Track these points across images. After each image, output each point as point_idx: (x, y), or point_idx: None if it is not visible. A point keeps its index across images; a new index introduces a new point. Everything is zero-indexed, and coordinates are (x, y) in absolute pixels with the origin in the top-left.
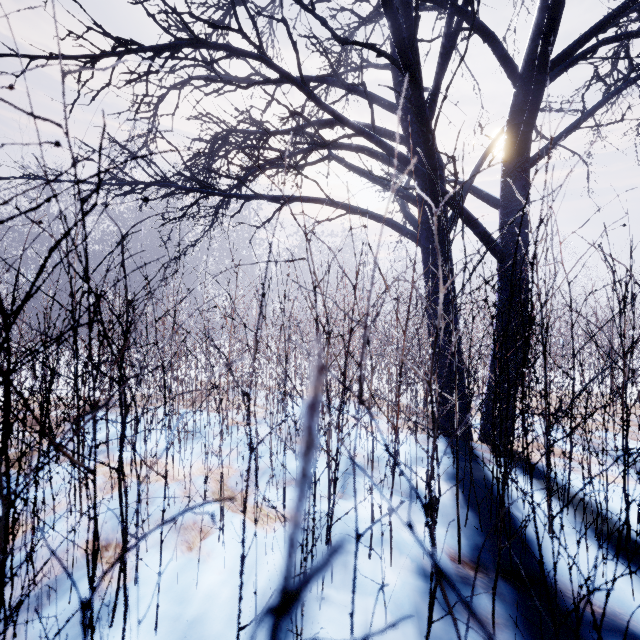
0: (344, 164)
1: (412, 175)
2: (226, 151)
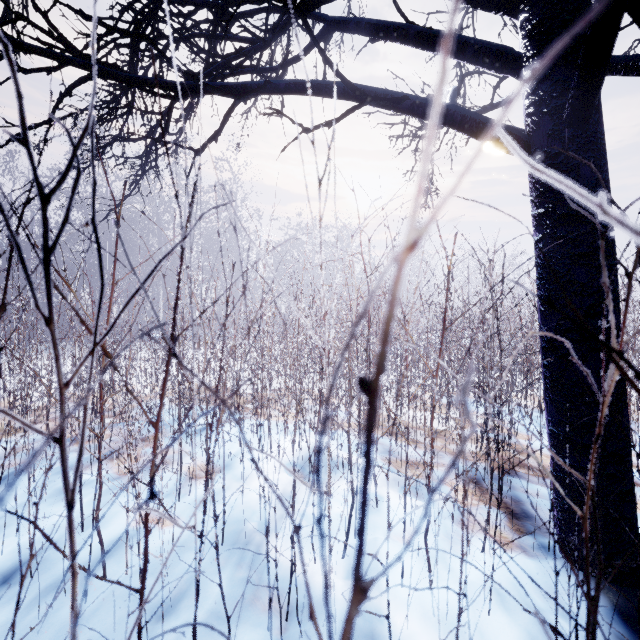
0: (356, 23)
1: (510, 3)
2: (156, 41)
